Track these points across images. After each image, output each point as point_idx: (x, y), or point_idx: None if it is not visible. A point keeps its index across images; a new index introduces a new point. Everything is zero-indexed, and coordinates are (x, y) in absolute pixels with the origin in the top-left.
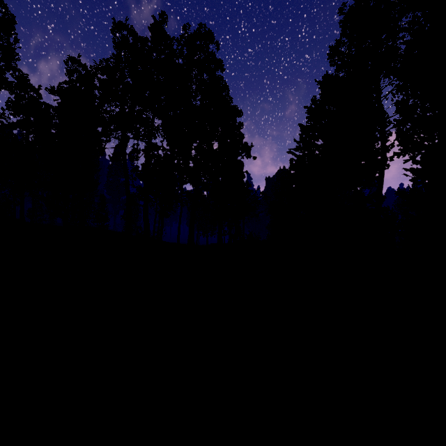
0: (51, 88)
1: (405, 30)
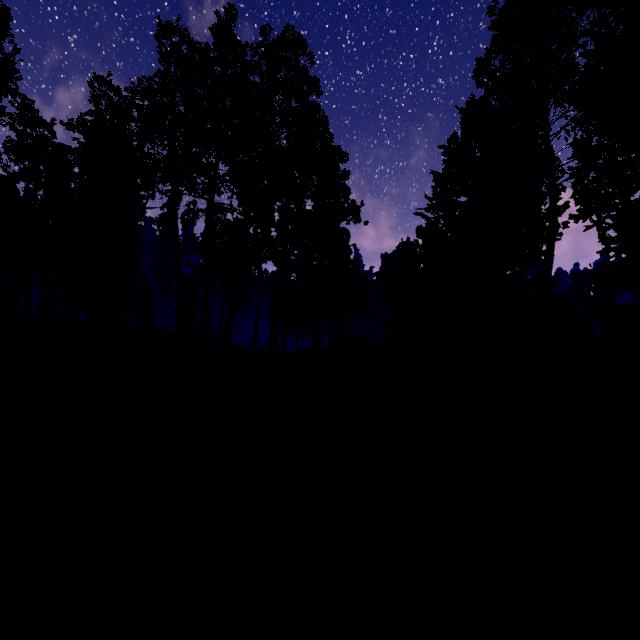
0: (68, 122)
1: (588, 34)
